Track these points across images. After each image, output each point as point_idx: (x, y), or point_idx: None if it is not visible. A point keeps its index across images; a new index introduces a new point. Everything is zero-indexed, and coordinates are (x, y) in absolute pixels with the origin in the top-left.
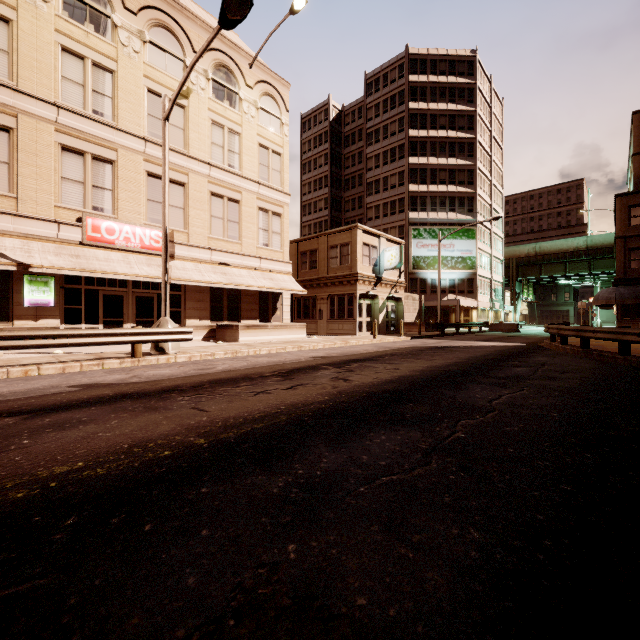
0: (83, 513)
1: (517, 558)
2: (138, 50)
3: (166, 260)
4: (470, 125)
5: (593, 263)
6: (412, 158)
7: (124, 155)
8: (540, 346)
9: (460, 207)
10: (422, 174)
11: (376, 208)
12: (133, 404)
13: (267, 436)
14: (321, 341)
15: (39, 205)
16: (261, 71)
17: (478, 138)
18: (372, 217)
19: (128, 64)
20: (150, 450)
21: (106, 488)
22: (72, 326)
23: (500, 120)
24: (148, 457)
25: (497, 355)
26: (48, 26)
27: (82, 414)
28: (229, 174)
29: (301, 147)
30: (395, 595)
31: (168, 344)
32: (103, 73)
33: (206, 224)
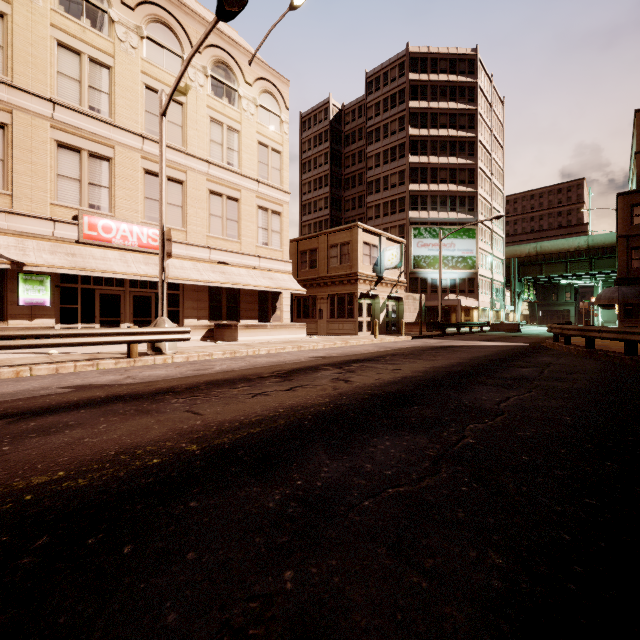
0: (57, 532)
1: (546, 588)
2: (135, 46)
3: (163, 258)
4: (471, 124)
5: (594, 263)
6: (412, 157)
7: (121, 152)
8: (543, 346)
9: (461, 206)
10: (423, 173)
11: (376, 207)
12: (124, 407)
13: (264, 442)
14: (321, 341)
15: (34, 203)
16: (260, 68)
17: (479, 137)
18: (372, 216)
19: (125, 60)
20: (138, 458)
21: (86, 502)
22: (68, 326)
23: (501, 119)
24: (135, 466)
25: (500, 355)
26: (43, 20)
27: (70, 417)
28: (228, 172)
29: (301, 146)
30: (408, 637)
31: (165, 344)
32: (100, 69)
33: (205, 222)
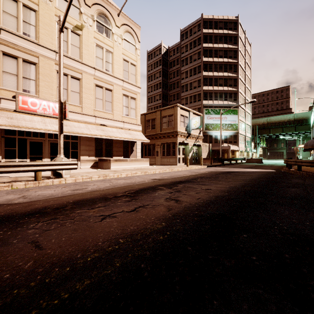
0: None
1: None
2: None
3: (61, 119)
4: (235, 55)
5: (297, 127)
6: (205, 72)
7: (43, 60)
8: (284, 171)
9: (230, 98)
10: (210, 81)
11: (186, 99)
12: None
13: None
14: (157, 168)
15: None
16: (124, 18)
17: (239, 62)
18: (184, 103)
19: (45, 7)
20: None
21: None
22: (10, 160)
23: (249, 54)
24: None
25: (266, 178)
26: None
27: None
28: (106, 75)
29: (147, 68)
30: None
31: (62, 171)
32: (29, 11)
33: (92, 102)
